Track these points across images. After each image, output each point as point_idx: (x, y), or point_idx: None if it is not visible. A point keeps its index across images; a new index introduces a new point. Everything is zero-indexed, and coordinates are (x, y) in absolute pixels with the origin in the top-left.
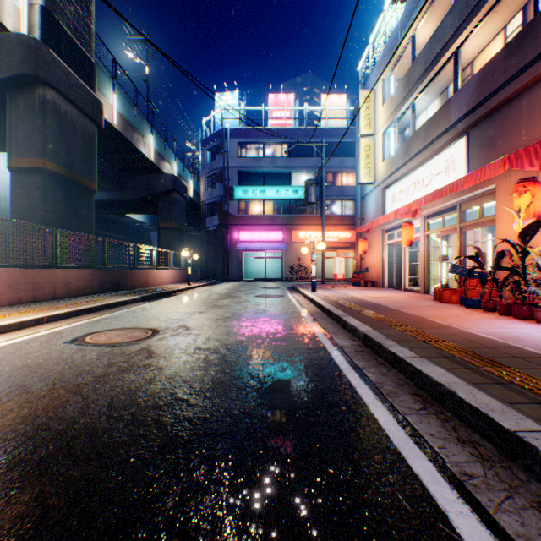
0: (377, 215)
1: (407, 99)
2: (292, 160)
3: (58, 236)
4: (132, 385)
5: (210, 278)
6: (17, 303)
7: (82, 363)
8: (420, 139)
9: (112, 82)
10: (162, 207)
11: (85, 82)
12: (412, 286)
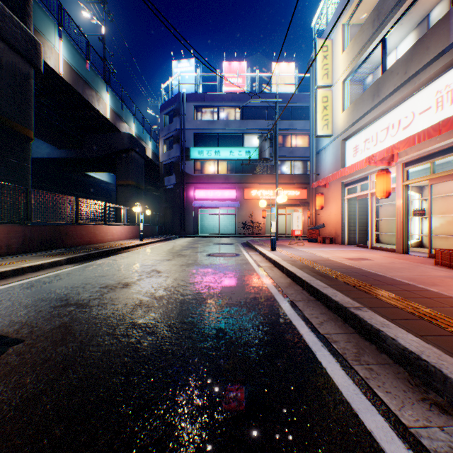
0: (335, 168)
1: (378, 34)
2: (245, 122)
3: None
4: None
5: (167, 233)
6: None
7: None
8: (398, 74)
9: (57, 28)
10: (120, 165)
11: (15, 14)
12: (374, 243)
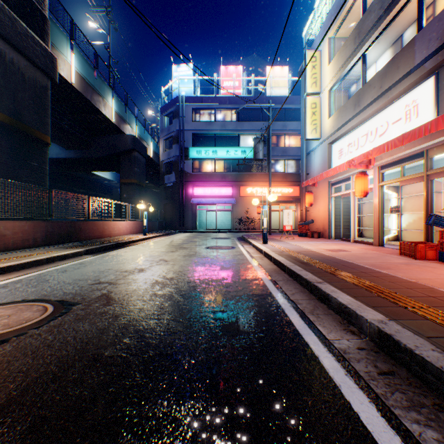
0: (323, 169)
1: (359, 50)
2: (241, 124)
3: None
4: None
5: (167, 229)
6: None
7: None
8: (374, 88)
9: (69, 42)
10: (123, 165)
11: (36, 33)
12: (358, 238)
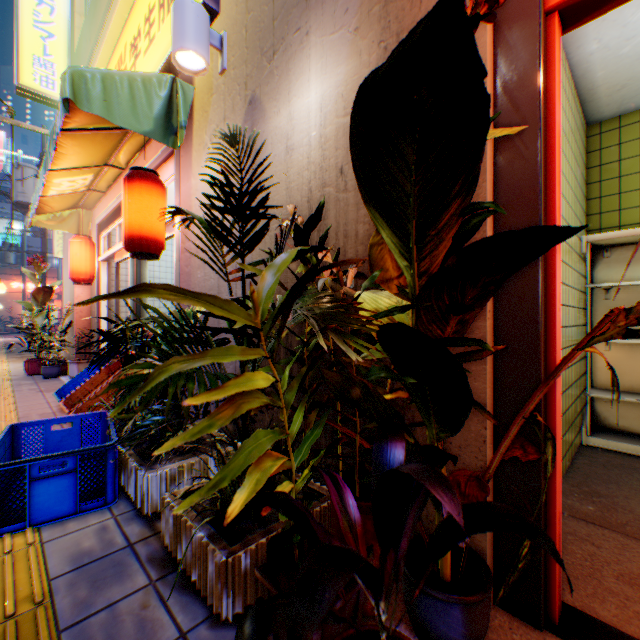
0: None
1: None
2: (3, 205)
3: None
4: None
5: None
6: None
7: None
8: None
9: None
10: None
11: None
12: None
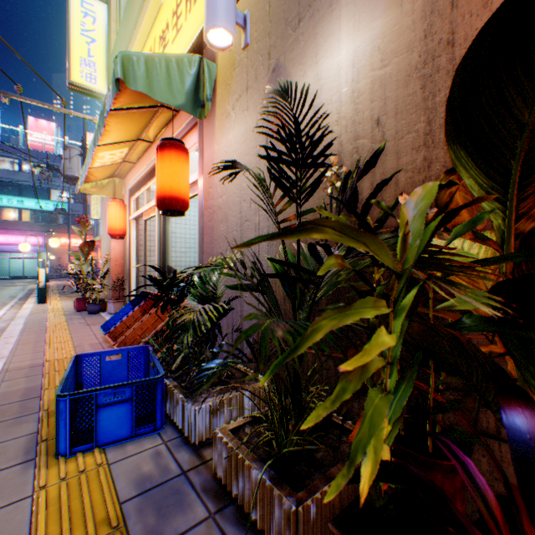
0: None
1: None
2: (54, 179)
3: None
4: None
5: None
6: None
7: None
8: None
9: None
10: None
11: None
12: None
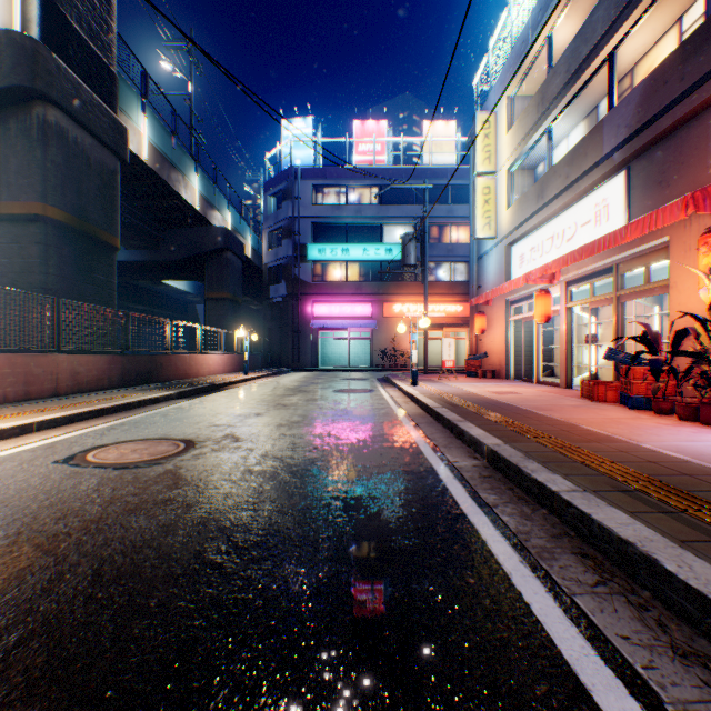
0: (499, 281)
1: (542, 122)
2: (385, 208)
3: (62, 308)
4: (138, 536)
5: (274, 366)
6: (1, 403)
7: (71, 498)
8: (560, 177)
9: (141, 101)
10: (211, 271)
11: (103, 99)
12: (547, 378)
